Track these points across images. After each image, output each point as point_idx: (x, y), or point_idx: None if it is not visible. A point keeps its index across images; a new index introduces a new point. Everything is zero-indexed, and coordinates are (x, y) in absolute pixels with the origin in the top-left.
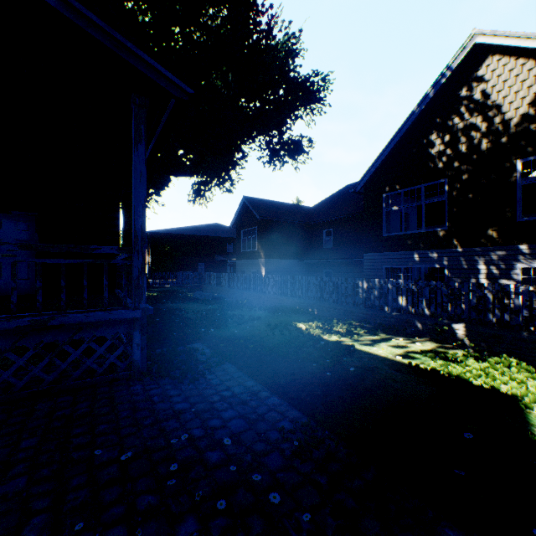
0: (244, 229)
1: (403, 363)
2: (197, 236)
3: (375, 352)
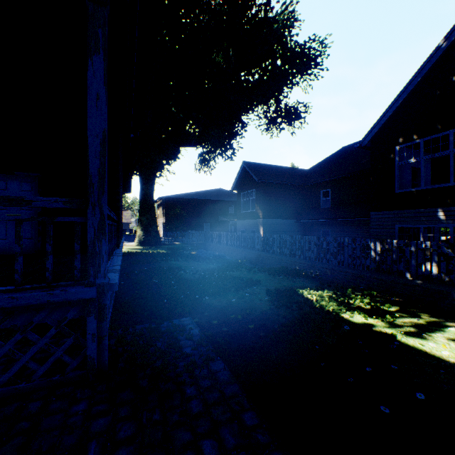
0: (244, 192)
1: None
2: (203, 200)
3: (435, 351)
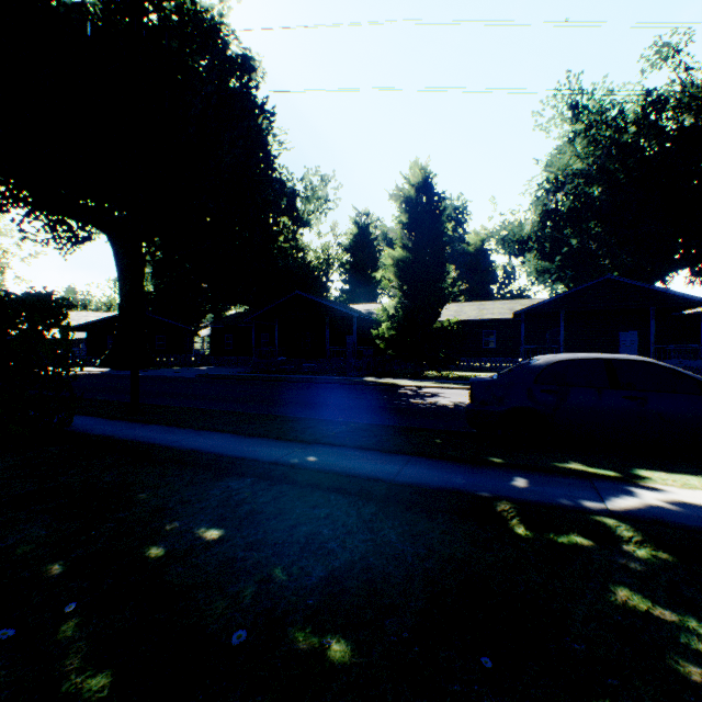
0: None
1: None
2: (692, 315)
3: None
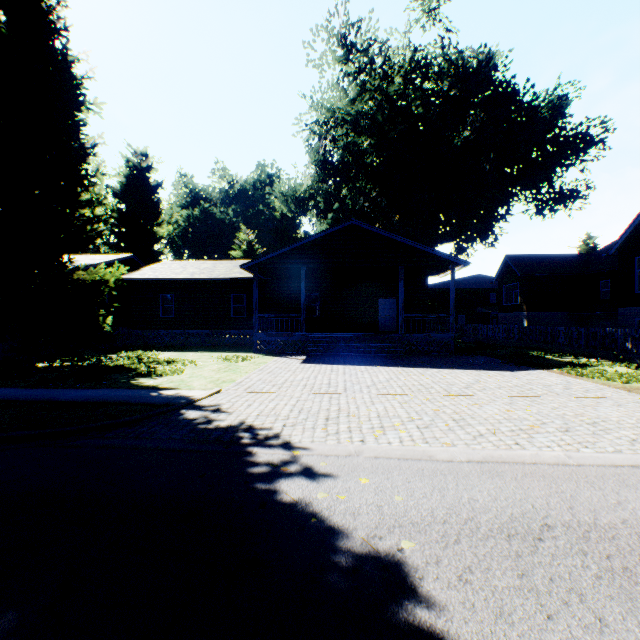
0: (506, 285)
1: (567, 361)
2: (456, 289)
3: (560, 359)
